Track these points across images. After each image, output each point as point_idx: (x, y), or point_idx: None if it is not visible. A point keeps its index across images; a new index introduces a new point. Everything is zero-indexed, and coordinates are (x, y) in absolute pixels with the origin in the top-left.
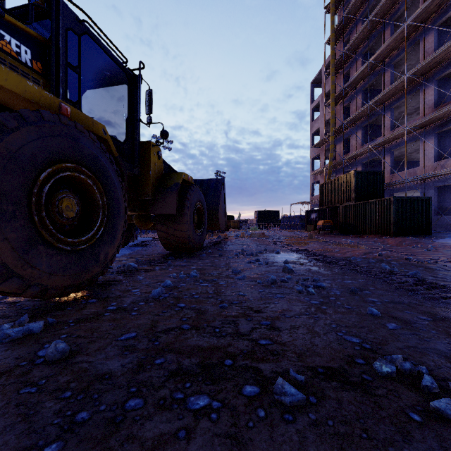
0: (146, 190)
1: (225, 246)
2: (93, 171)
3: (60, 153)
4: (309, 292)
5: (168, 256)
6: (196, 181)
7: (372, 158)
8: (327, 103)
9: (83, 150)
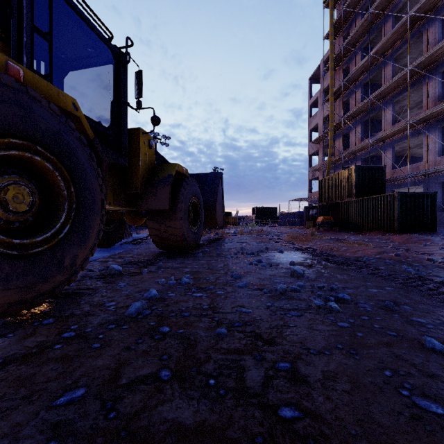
0: (136, 183)
1: (223, 244)
2: (54, 152)
3: (0, 123)
4: (331, 308)
5: (160, 256)
6: (193, 175)
7: (372, 154)
8: (326, 99)
9: (38, 123)
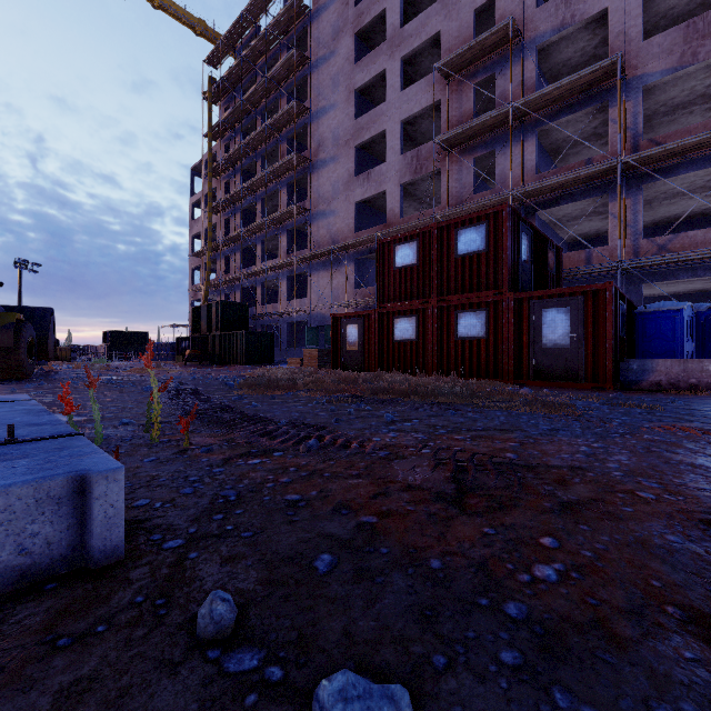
0: None
1: (57, 376)
2: None
3: None
4: (111, 383)
5: None
6: (14, 308)
7: (249, 286)
8: (206, 209)
9: None
